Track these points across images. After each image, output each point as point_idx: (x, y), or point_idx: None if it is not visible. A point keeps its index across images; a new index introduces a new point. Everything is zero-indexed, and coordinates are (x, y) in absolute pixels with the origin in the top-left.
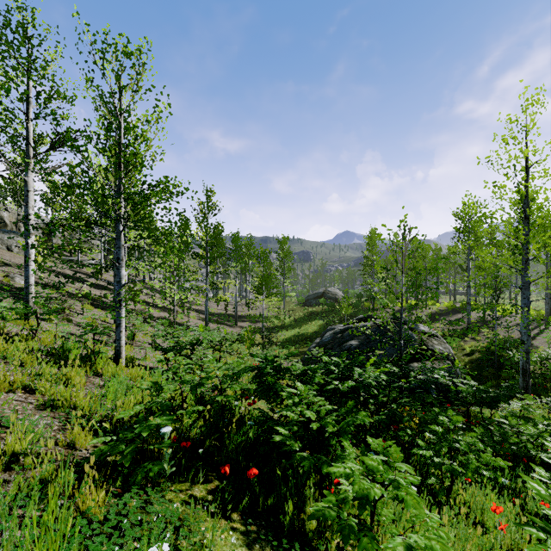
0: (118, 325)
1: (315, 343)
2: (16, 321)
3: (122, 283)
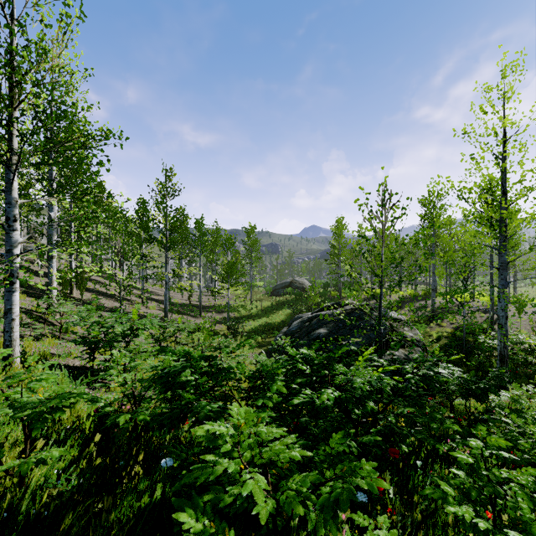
0: (8, 310)
1: (282, 332)
2: None
3: (14, 253)
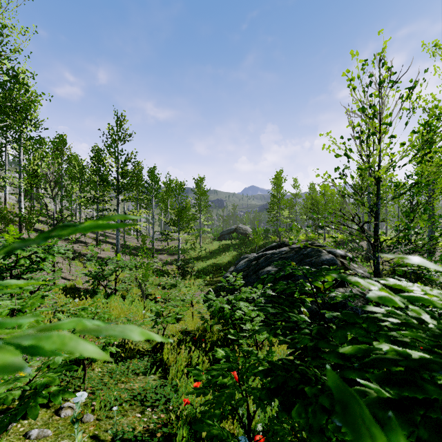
0: None
1: (229, 271)
2: None
3: None
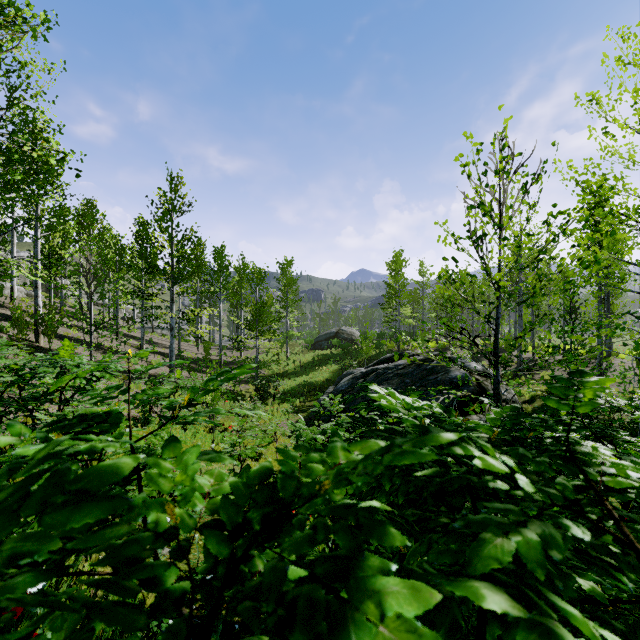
0: None
1: (327, 393)
2: None
3: None
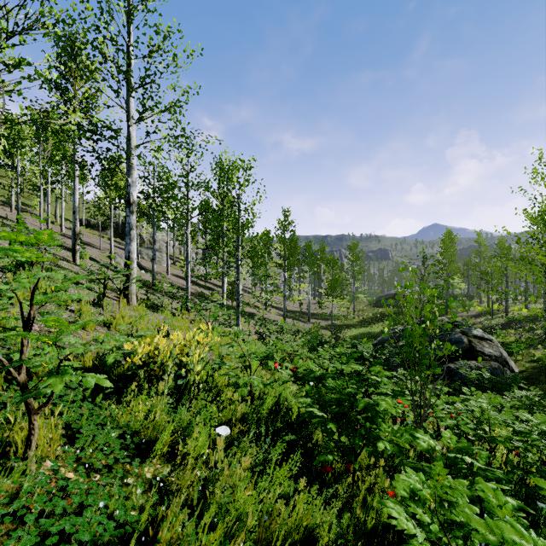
0: (238, 317)
1: (377, 340)
2: (184, 312)
3: (240, 293)
